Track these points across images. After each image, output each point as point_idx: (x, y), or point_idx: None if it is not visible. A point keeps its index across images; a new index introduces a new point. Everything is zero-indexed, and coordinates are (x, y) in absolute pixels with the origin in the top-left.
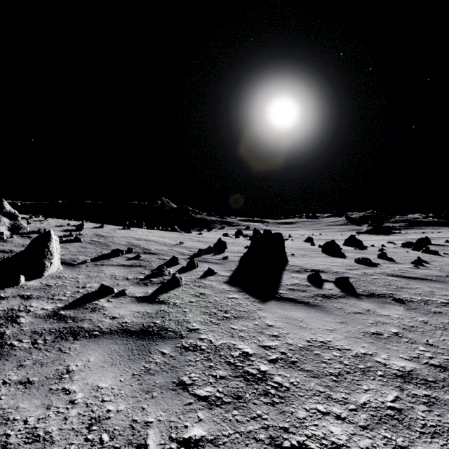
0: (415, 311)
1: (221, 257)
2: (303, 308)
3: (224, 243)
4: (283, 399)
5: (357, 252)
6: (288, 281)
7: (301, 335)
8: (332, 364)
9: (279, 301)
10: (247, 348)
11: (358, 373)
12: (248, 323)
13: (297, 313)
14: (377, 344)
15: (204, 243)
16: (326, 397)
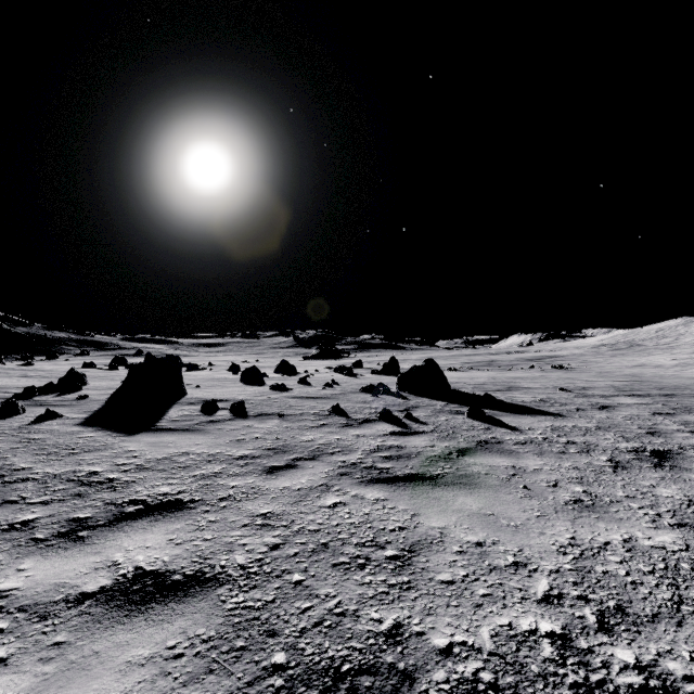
0: (288, 421)
1: (74, 397)
2: (180, 433)
3: (82, 377)
4: (126, 487)
5: (282, 379)
6: (175, 414)
7: (165, 452)
8: (185, 462)
9: (153, 432)
10: (97, 469)
11: (205, 463)
12: (104, 453)
13: (171, 438)
14: (236, 445)
15: (38, 378)
16: (167, 478)
